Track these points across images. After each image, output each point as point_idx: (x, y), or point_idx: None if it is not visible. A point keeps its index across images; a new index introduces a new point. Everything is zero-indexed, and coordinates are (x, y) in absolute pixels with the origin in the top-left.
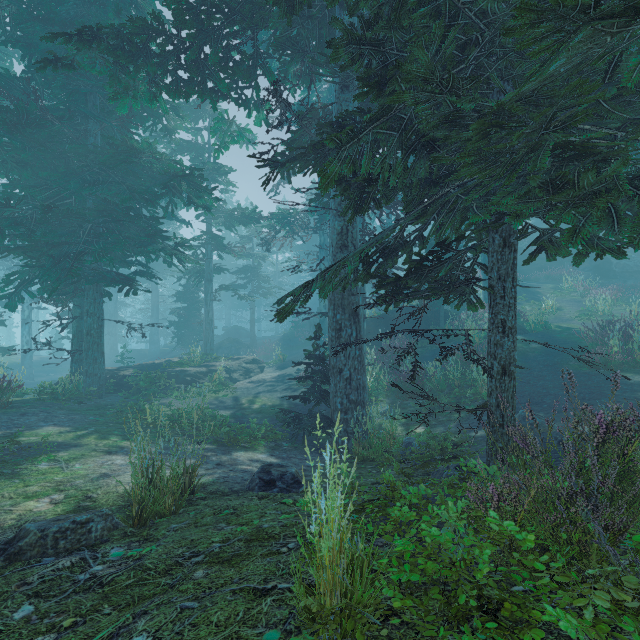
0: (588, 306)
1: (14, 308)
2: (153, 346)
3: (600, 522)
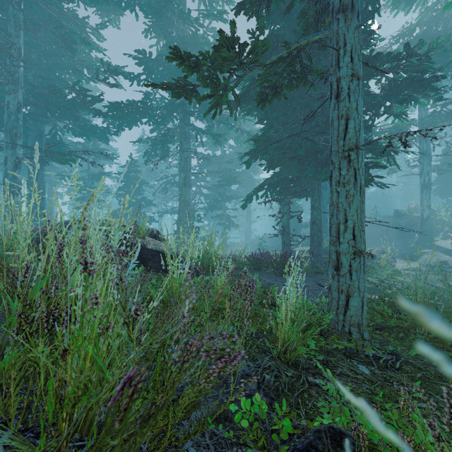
0: None
1: (244, 207)
2: (247, 240)
3: None
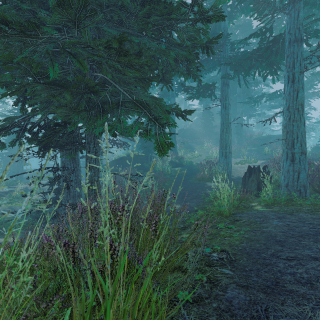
0: (210, 154)
1: None
2: None
3: (43, 254)
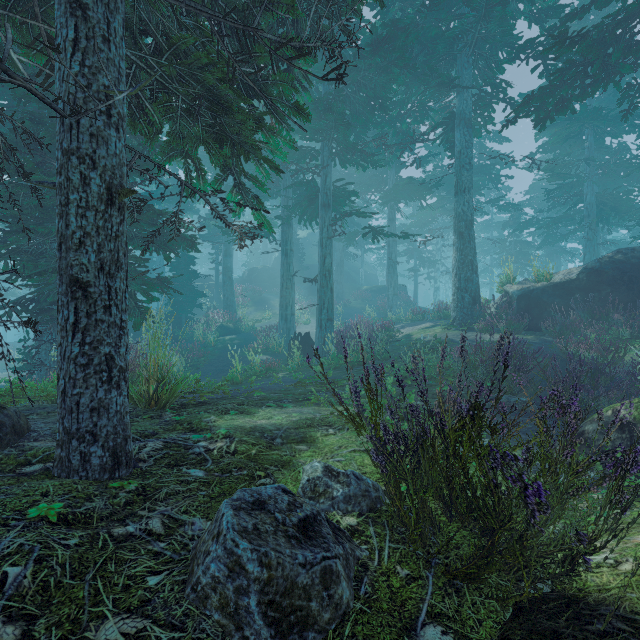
0: None
1: None
2: None
3: None
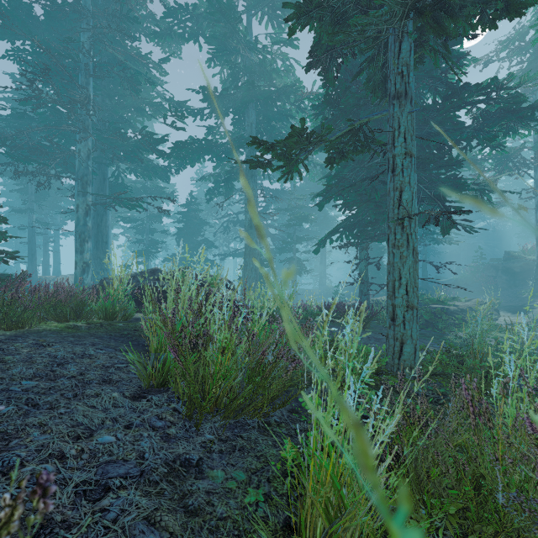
0: None
1: (317, 252)
2: (322, 287)
3: None
